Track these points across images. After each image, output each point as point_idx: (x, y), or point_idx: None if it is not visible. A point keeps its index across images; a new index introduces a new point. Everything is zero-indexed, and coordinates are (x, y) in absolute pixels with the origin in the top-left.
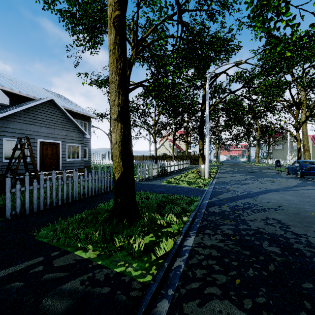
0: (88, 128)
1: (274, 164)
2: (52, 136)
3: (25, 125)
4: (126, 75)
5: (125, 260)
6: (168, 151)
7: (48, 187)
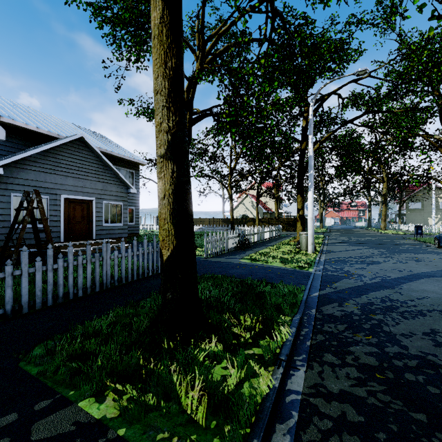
0: (136, 180)
1: (410, 231)
2: (83, 190)
3: (44, 175)
4: (181, 80)
5: (173, 428)
6: (250, 212)
7: (61, 269)
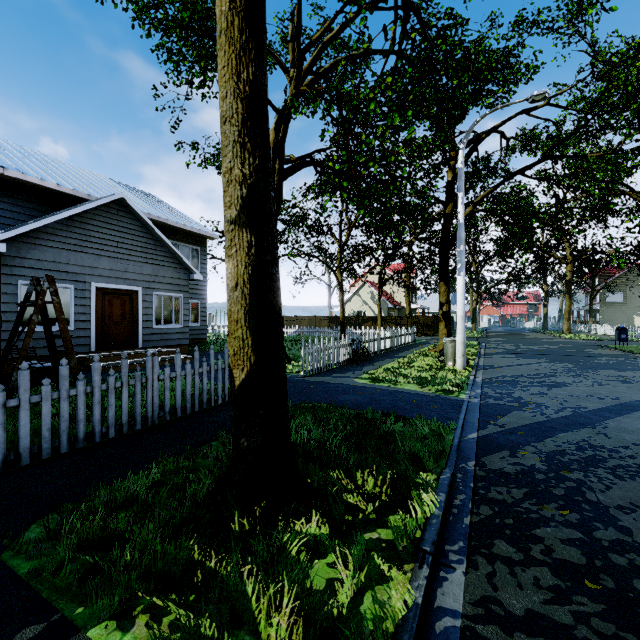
0: (202, 260)
1: (606, 335)
2: (123, 275)
3: (66, 254)
4: (263, 100)
5: None
6: (368, 308)
7: (82, 397)
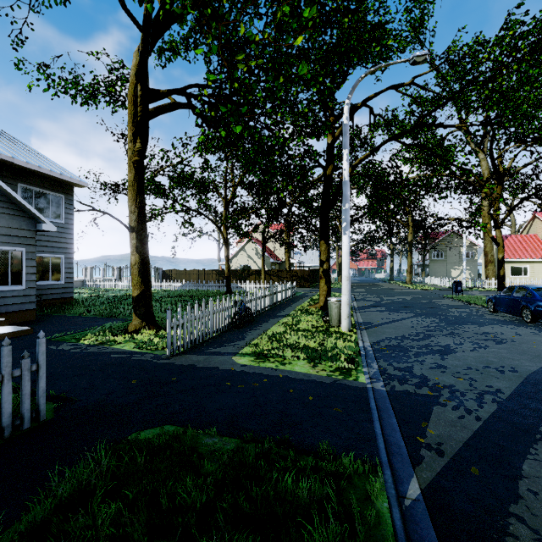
0: (66, 210)
1: (437, 285)
2: None
3: None
4: None
5: None
6: (253, 262)
7: None
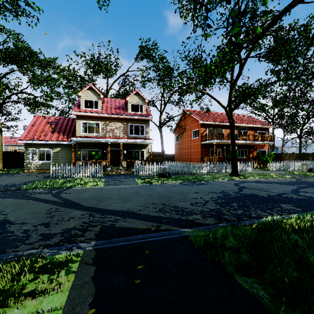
0: None
1: None
2: None
3: None
4: None
5: None
6: None
7: None
